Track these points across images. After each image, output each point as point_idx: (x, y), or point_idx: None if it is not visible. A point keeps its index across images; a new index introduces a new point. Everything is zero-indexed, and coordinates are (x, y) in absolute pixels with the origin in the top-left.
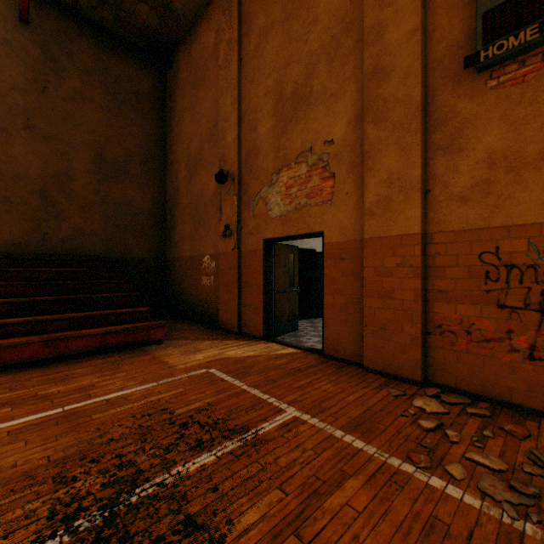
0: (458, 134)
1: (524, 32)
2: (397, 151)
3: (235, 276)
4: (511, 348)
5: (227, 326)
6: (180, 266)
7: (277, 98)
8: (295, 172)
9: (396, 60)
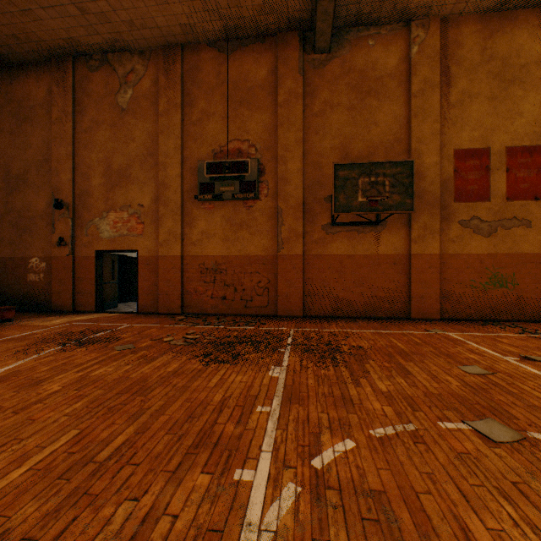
0: (194, 220)
1: (209, 195)
2: (173, 221)
3: (70, 273)
4: (208, 296)
5: (62, 309)
6: None
7: (107, 168)
8: (120, 215)
9: (172, 183)
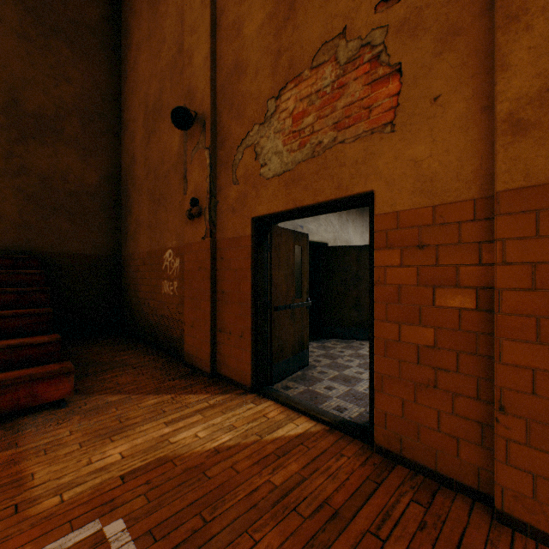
0: None
1: None
2: None
3: (206, 282)
4: None
5: (194, 362)
6: (137, 266)
7: None
8: (311, 86)
9: None
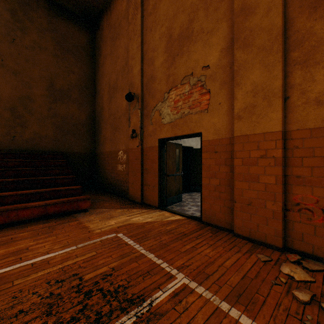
0: (314, 50)
1: None
2: (261, 68)
3: (139, 164)
4: None
5: (134, 198)
6: (104, 158)
7: (168, 40)
8: (180, 91)
9: None
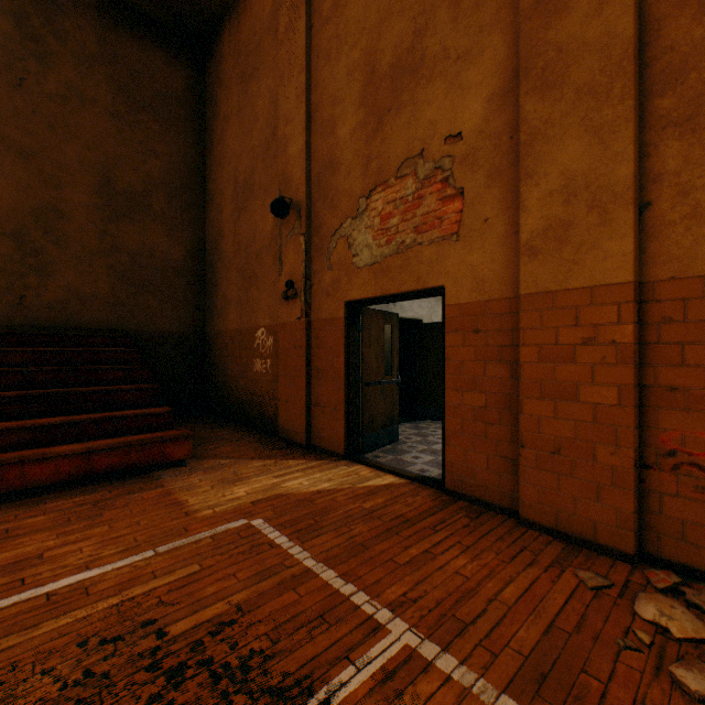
0: None
1: None
2: (584, 137)
3: (301, 359)
4: None
5: (290, 436)
6: (224, 344)
7: (367, 77)
8: (396, 193)
9: None
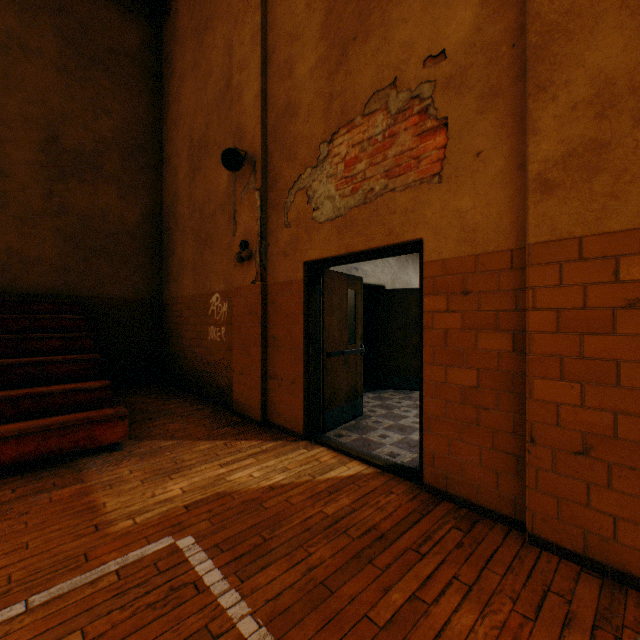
0: None
1: None
2: (628, 23)
3: (256, 327)
4: None
5: (244, 410)
6: (180, 311)
7: (329, 4)
8: (363, 133)
9: None
